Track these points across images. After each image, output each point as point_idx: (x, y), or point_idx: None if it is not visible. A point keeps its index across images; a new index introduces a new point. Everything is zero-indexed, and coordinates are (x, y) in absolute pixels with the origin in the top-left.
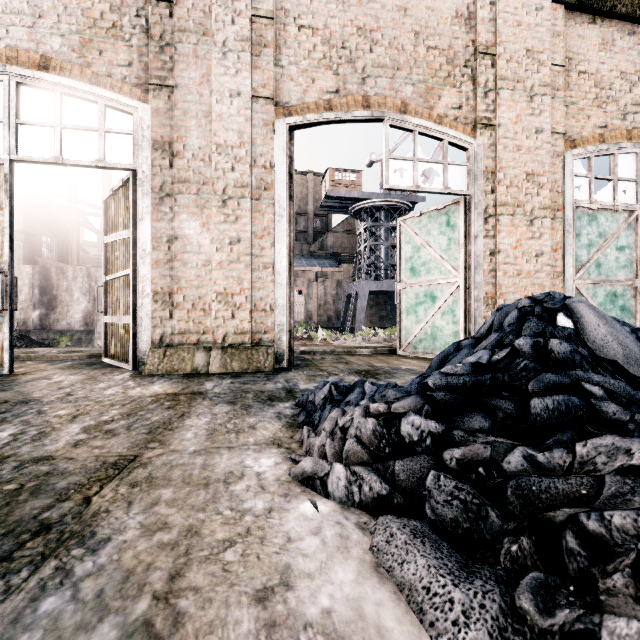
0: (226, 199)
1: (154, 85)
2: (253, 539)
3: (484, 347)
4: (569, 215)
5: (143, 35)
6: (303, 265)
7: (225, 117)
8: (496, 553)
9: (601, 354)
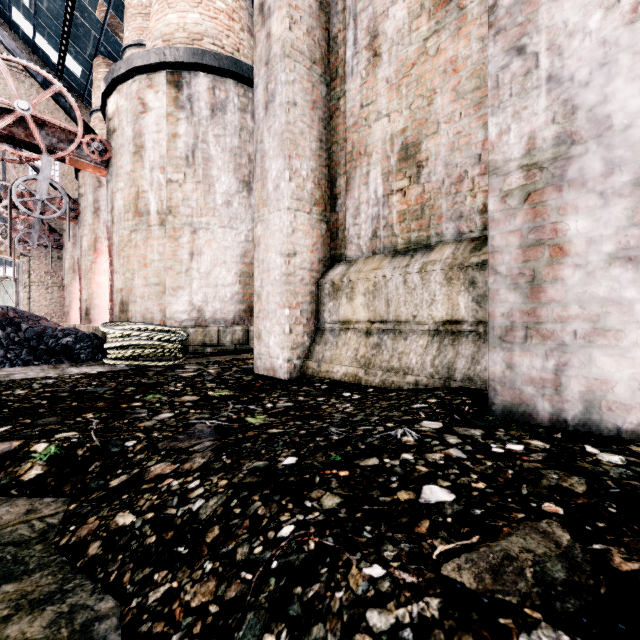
0: None
1: None
2: None
3: None
4: None
5: None
6: None
7: None
8: None
9: None
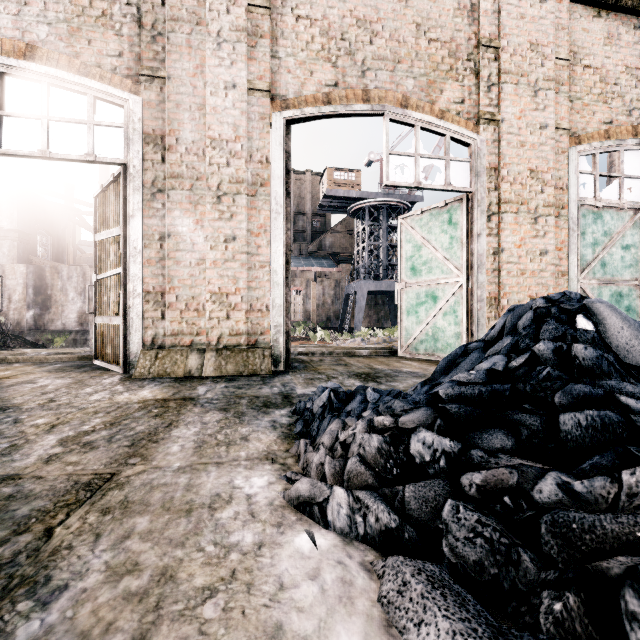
0: (221, 195)
1: (145, 76)
2: (238, 586)
3: (497, 352)
4: (574, 213)
5: (134, 24)
6: (301, 265)
7: (220, 110)
8: (533, 610)
9: (626, 360)
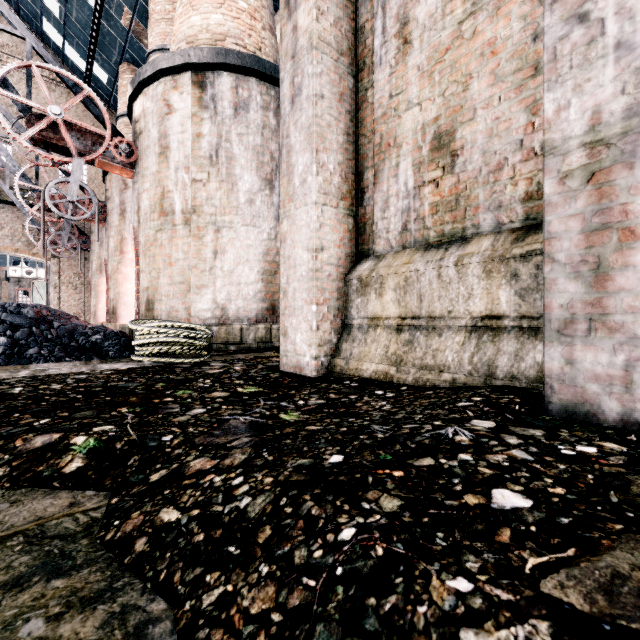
0: None
1: None
2: None
3: None
4: None
5: None
6: None
7: None
8: None
9: None
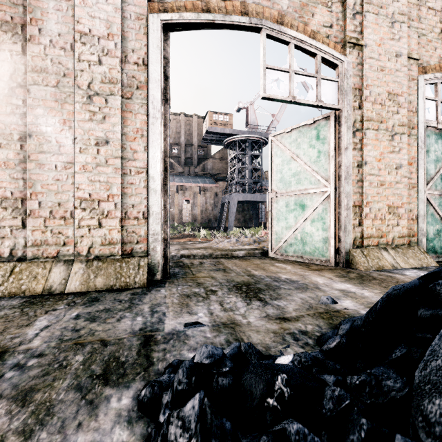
0: (92, 95)
1: None
2: None
3: None
4: (422, 133)
5: None
6: (190, 182)
7: (90, 3)
8: None
9: None
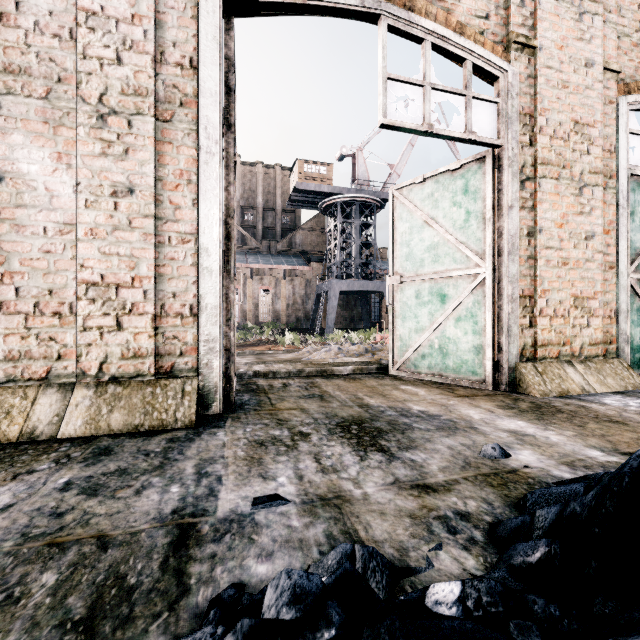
0: (105, 113)
1: None
2: None
3: None
4: (624, 184)
5: None
6: (270, 263)
7: None
8: None
9: None
